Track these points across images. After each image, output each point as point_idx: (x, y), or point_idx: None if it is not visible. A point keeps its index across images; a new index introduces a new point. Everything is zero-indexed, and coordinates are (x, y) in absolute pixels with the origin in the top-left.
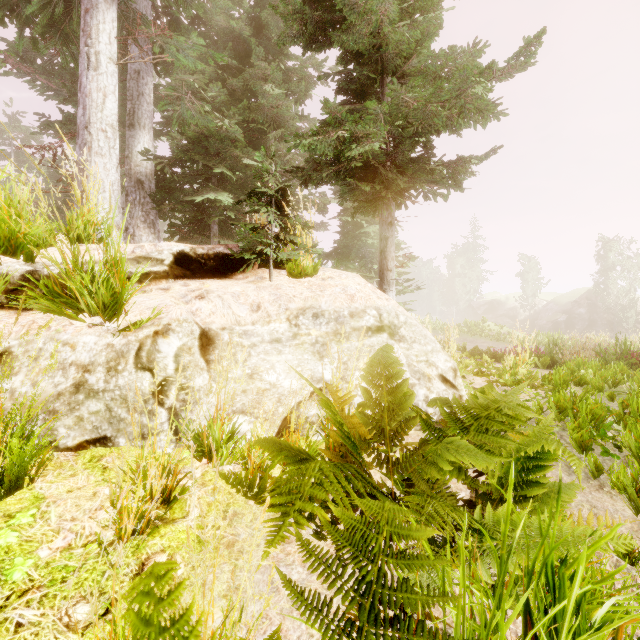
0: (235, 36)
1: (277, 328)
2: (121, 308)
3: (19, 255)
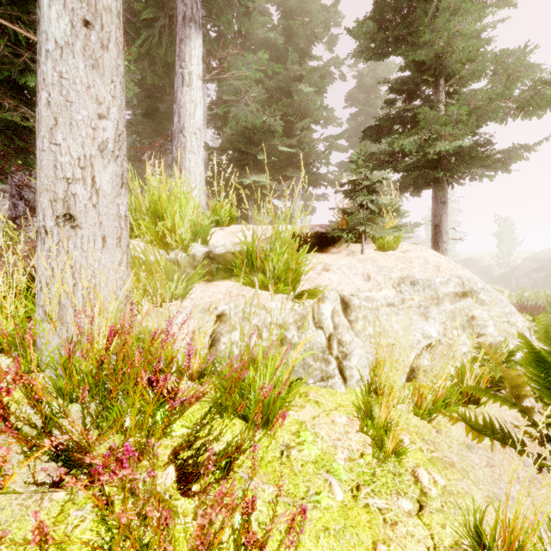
0: (269, 45)
1: (388, 294)
2: (299, 281)
3: (198, 239)
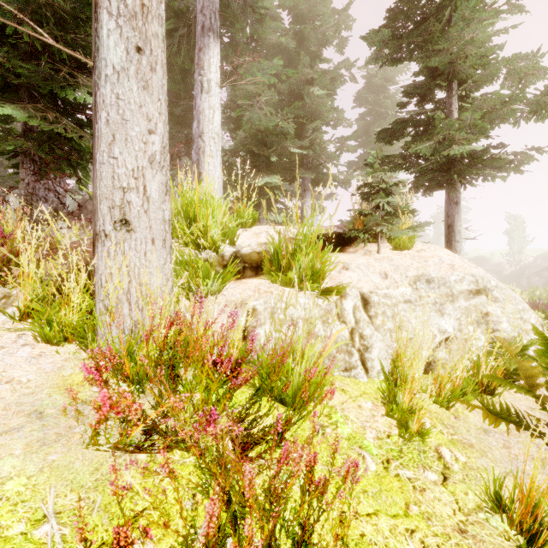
0: (280, 49)
1: (405, 291)
2: (323, 279)
3: (225, 240)
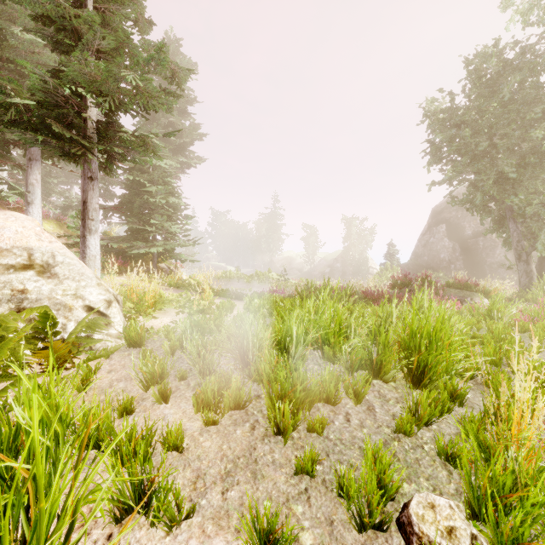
0: None
1: None
2: None
3: None
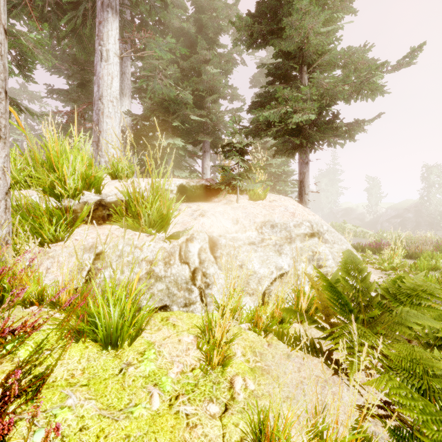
0: (184, 33)
1: (251, 235)
2: (169, 225)
3: (91, 189)
